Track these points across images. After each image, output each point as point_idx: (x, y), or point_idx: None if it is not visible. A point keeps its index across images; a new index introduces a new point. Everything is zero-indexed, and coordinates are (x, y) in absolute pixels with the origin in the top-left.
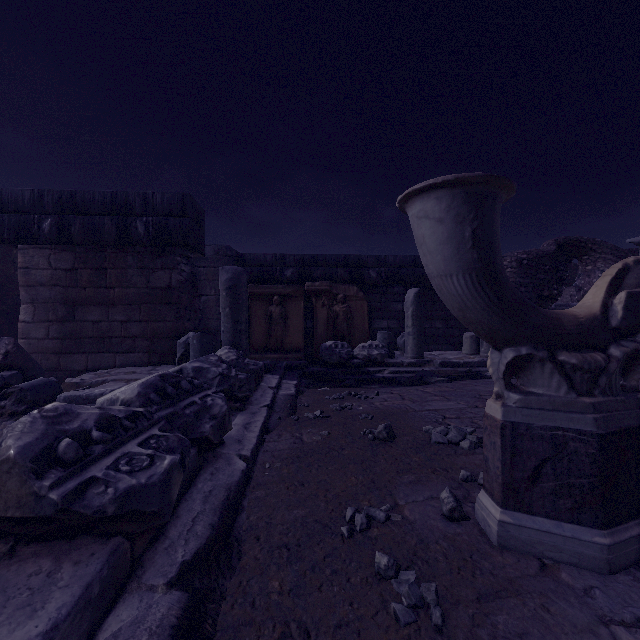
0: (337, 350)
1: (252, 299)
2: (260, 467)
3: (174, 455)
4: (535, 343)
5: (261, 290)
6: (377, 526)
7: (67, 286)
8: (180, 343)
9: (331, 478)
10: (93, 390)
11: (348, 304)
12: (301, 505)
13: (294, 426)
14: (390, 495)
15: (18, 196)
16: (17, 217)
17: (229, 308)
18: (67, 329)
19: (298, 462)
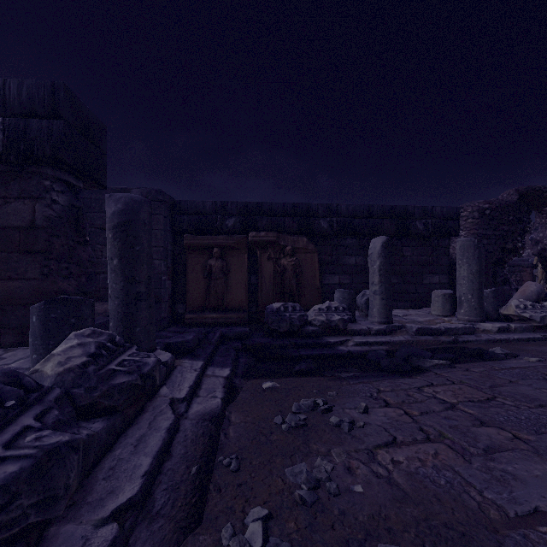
0: (287, 314)
1: (189, 251)
2: None
3: None
4: None
5: (199, 241)
6: None
7: None
8: None
9: None
10: None
11: (297, 257)
12: None
13: None
14: None
15: None
16: None
17: (118, 258)
18: None
19: None
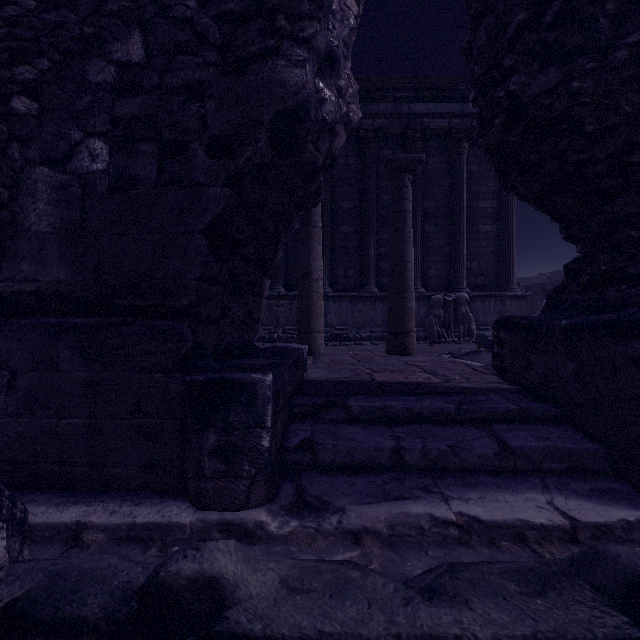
0: None
1: None
2: None
3: None
4: None
5: None
6: None
7: None
8: None
9: None
10: None
11: None
12: None
13: None
14: None
15: None
16: None
17: None
18: None
19: None
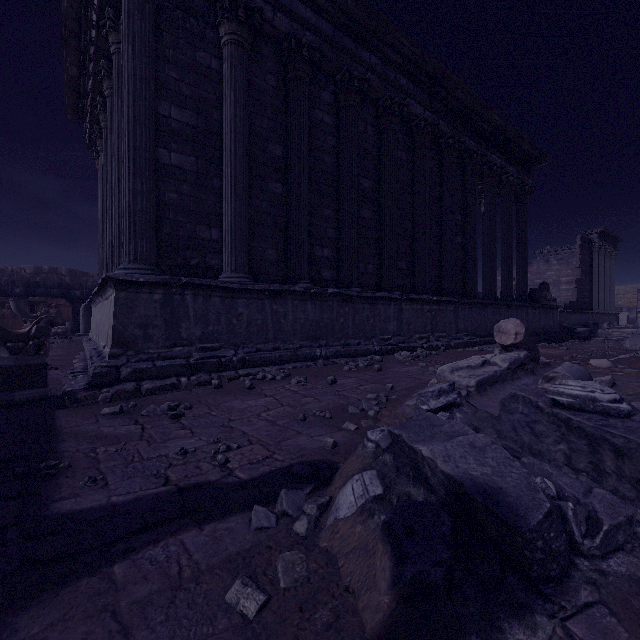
0: None
1: None
2: None
3: None
4: (27, 318)
5: None
6: None
7: None
8: None
9: None
10: None
11: (59, 309)
12: None
13: None
14: None
15: None
16: None
17: None
18: None
19: None
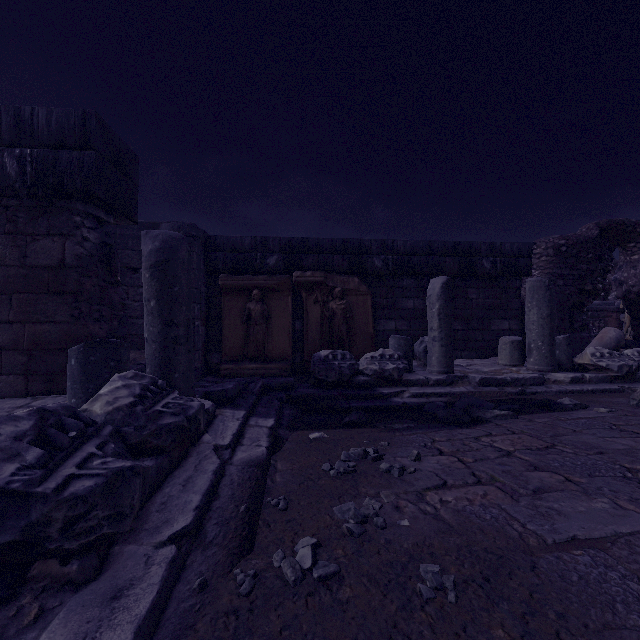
0: (336, 363)
1: (225, 293)
2: None
3: None
4: None
5: (236, 282)
6: None
7: None
8: None
9: None
10: None
11: (347, 300)
12: None
13: None
14: None
15: None
16: None
17: (155, 300)
18: None
19: None
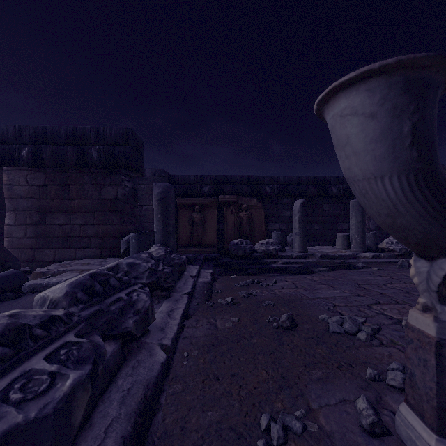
0: (242, 246)
1: (180, 208)
2: (179, 355)
3: (82, 369)
4: None
5: (186, 201)
6: (294, 439)
7: (40, 198)
8: (123, 241)
9: (243, 371)
10: (51, 279)
11: (250, 211)
12: (215, 405)
13: (210, 312)
14: (302, 395)
15: (4, 131)
16: (3, 146)
17: (160, 214)
18: (40, 230)
19: (213, 351)
